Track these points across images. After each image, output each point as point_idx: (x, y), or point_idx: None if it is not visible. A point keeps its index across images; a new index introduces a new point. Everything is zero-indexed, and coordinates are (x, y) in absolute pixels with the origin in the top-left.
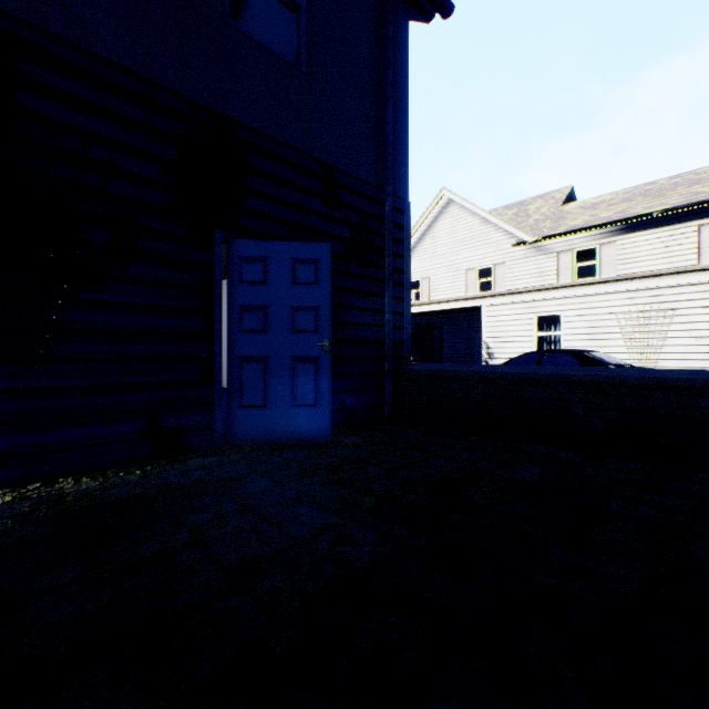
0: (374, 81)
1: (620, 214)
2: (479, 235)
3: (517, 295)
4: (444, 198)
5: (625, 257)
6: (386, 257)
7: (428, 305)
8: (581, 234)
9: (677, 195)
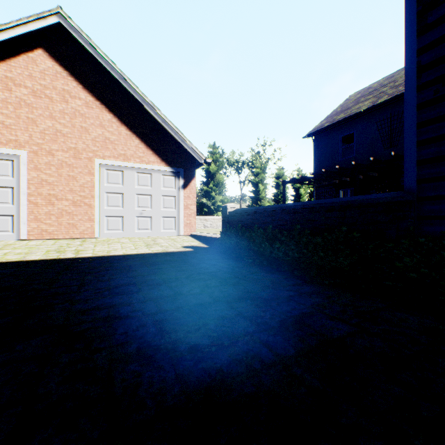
0: None
1: None
2: None
3: None
4: None
5: None
6: None
7: None
8: None
9: None
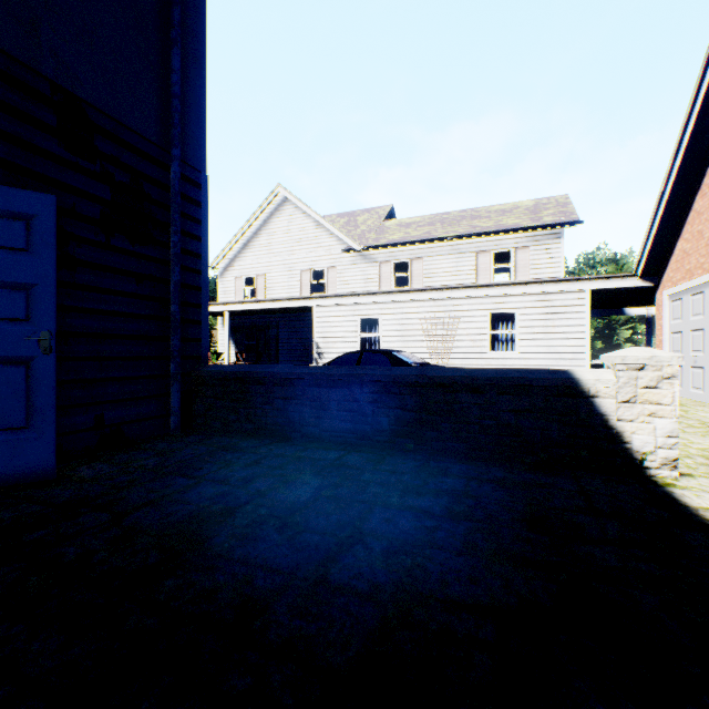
0: (155, 12)
1: (426, 235)
2: (313, 237)
3: (345, 297)
4: (281, 196)
5: (429, 272)
6: (171, 234)
7: (260, 302)
8: (398, 248)
9: (464, 226)
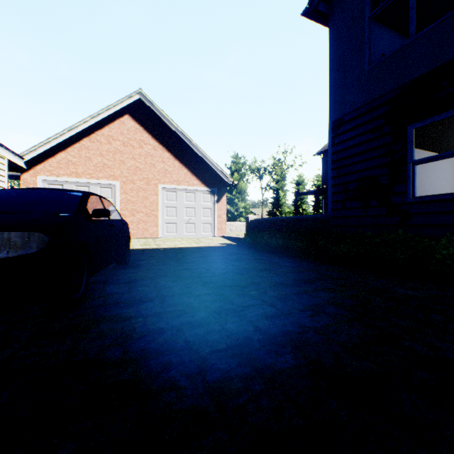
0: None
1: None
2: None
3: None
4: None
5: None
6: None
7: None
8: None
9: None
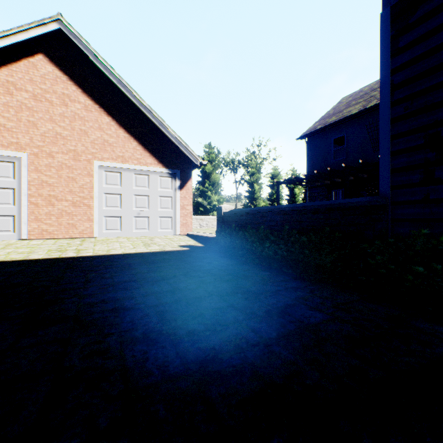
0: None
1: None
2: None
3: None
4: None
5: None
6: None
7: None
8: None
9: None
